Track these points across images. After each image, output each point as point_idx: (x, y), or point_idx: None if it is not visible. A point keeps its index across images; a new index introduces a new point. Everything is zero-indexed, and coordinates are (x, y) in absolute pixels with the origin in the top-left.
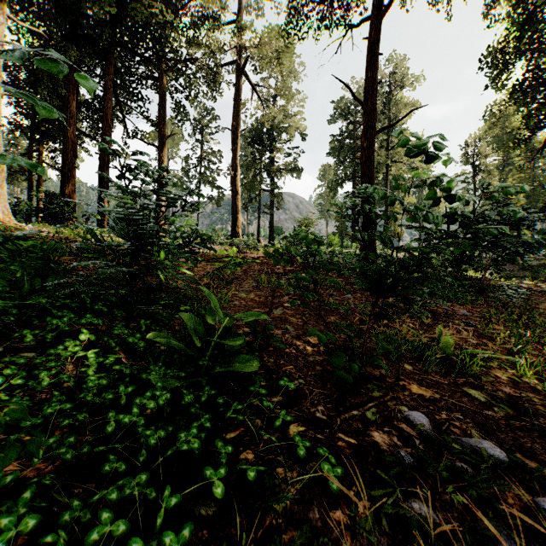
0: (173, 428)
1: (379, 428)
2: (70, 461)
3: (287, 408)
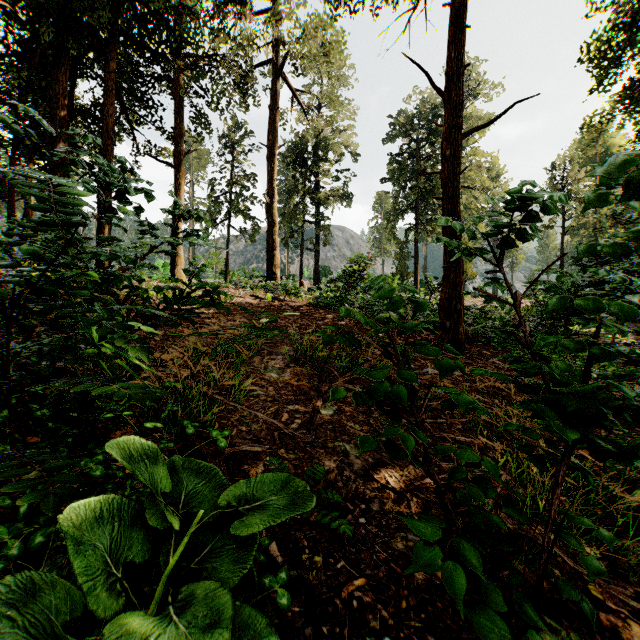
0: None
1: None
2: None
3: None
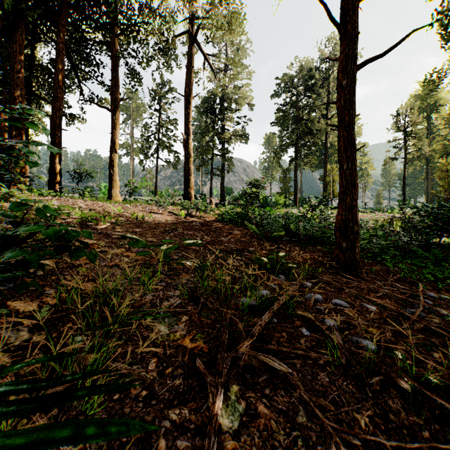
0: None
1: None
2: None
3: None
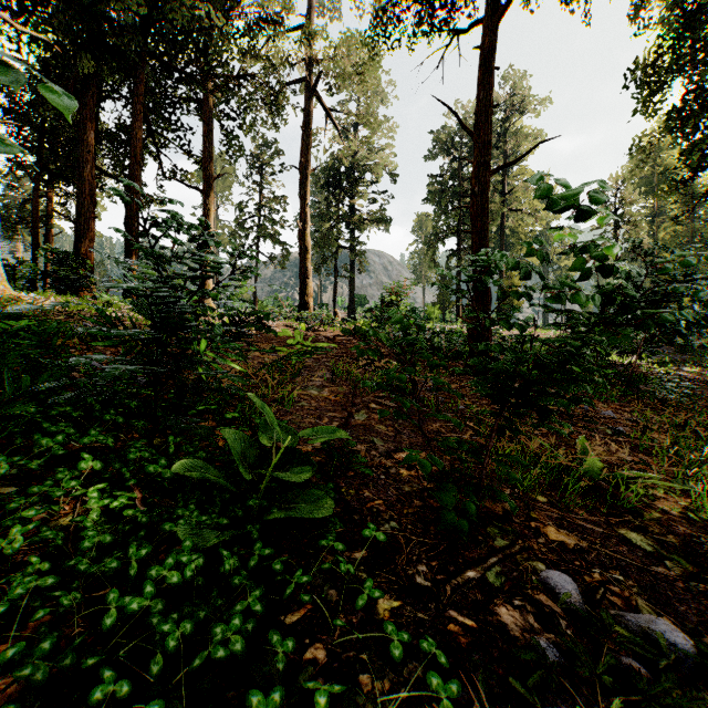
0: (206, 614)
1: (507, 601)
2: (41, 683)
3: (375, 569)
